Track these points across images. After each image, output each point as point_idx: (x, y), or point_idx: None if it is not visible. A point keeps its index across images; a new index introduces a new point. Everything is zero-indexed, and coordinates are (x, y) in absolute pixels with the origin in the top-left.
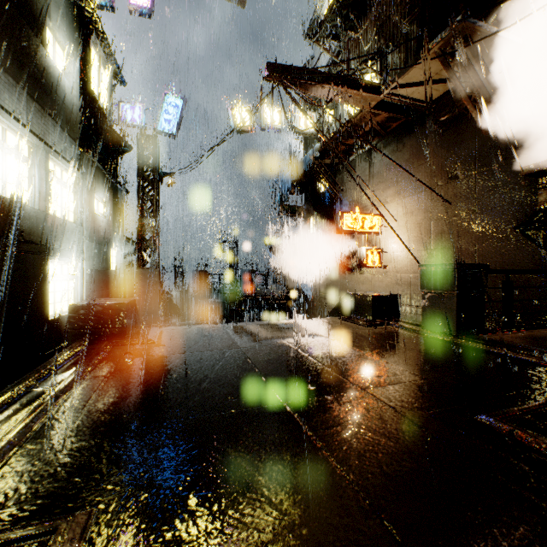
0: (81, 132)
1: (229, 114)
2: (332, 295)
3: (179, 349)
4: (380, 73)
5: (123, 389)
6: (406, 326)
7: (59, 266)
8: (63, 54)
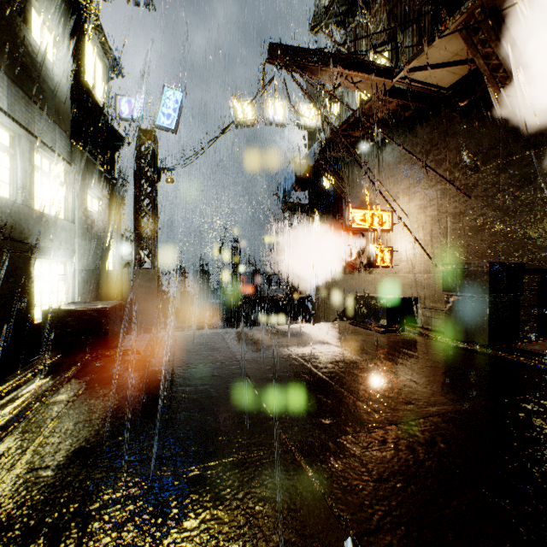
0: (74, 124)
1: (230, 108)
2: (337, 296)
3: (166, 362)
4: (391, 60)
5: (85, 422)
6: (426, 332)
7: (47, 265)
8: (52, 39)
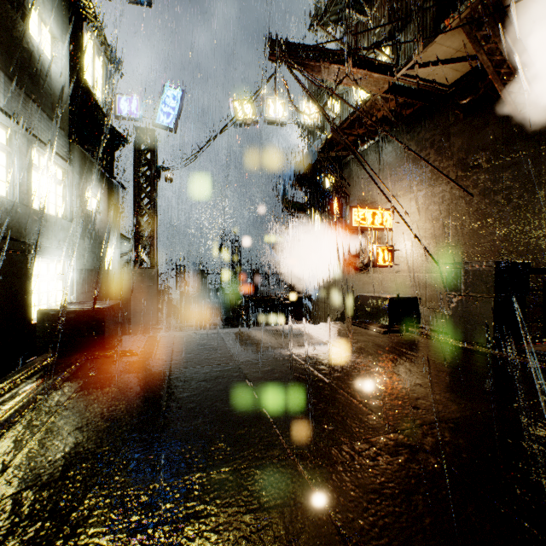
0: (73, 123)
1: (230, 107)
2: (338, 296)
3: (164, 363)
4: (392, 58)
5: (76, 428)
6: (429, 333)
7: (44, 265)
8: (51, 37)
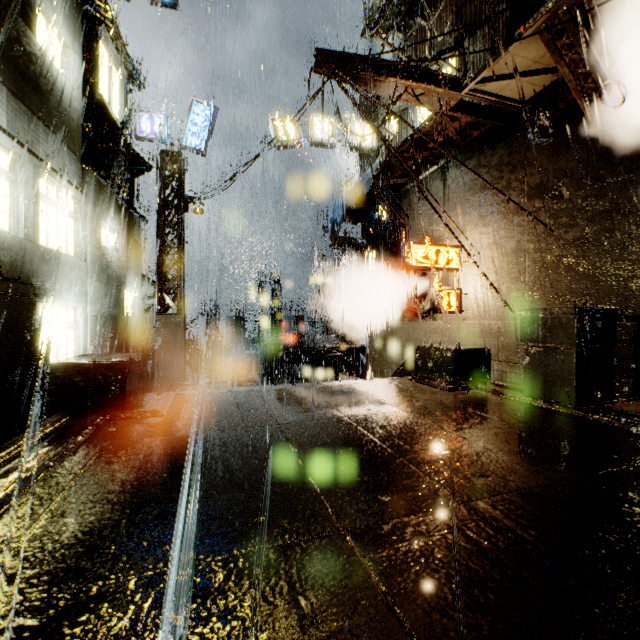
0: (87, 145)
1: (270, 126)
2: (396, 347)
3: (194, 425)
4: (458, 69)
5: (95, 499)
6: (501, 390)
7: (54, 311)
8: (61, 45)
